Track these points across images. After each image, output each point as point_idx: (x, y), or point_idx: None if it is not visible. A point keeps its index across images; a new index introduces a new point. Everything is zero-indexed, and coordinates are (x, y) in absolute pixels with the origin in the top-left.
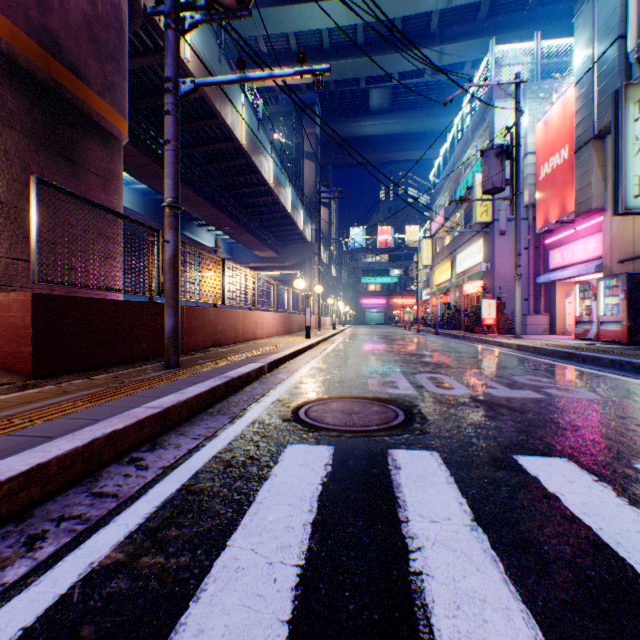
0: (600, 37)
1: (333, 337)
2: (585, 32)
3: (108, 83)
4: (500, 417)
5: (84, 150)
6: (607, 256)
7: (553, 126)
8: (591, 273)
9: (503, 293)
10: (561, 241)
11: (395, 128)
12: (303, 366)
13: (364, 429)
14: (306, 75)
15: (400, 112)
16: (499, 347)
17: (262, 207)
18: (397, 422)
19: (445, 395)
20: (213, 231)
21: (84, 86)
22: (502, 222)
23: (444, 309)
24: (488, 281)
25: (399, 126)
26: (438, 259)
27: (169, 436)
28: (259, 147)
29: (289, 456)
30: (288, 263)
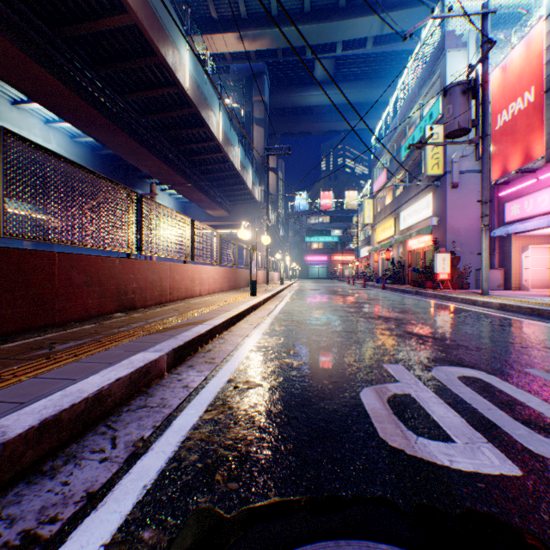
0: None
1: (281, 292)
2: None
3: None
4: None
5: None
6: None
7: (514, 70)
8: None
9: (455, 247)
10: (519, 192)
11: (338, 98)
12: (239, 345)
13: None
14: None
15: (342, 83)
16: (473, 306)
17: (212, 165)
18: None
19: None
20: (166, 190)
21: None
22: (455, 174)
23: (386, 264)
24: (439, 235)
25: (341, 96)
26: (380, 217)
27: None
28: (206, 98)
29: None
30: (239, 222)
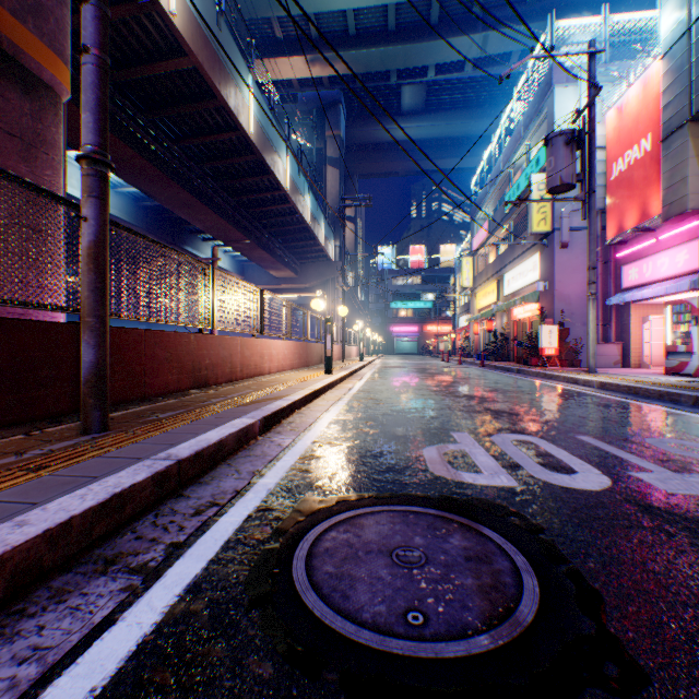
0: None
1: (360, 371)
2: None
3: (31, 2)
4: None
5: None
6: None
7: (630, 112)
8: (679, 292)
9: (565, 317)
10: (638, 254)
11: (430, 132)
12: (319, 418)
13: (460, 655)
14: None
15: (436, 113)
16: (574, 385)
17: (277, 217)
18: (532, 609)
19: (574, 491)
20: (221, 247)
21: None
22: (564, 232)
23: (488, 337)
24: (546, 303)
25: (435, 129)
26: (481, 279)
27: None
28: (271, 142)
29: None
30: (308, 284)
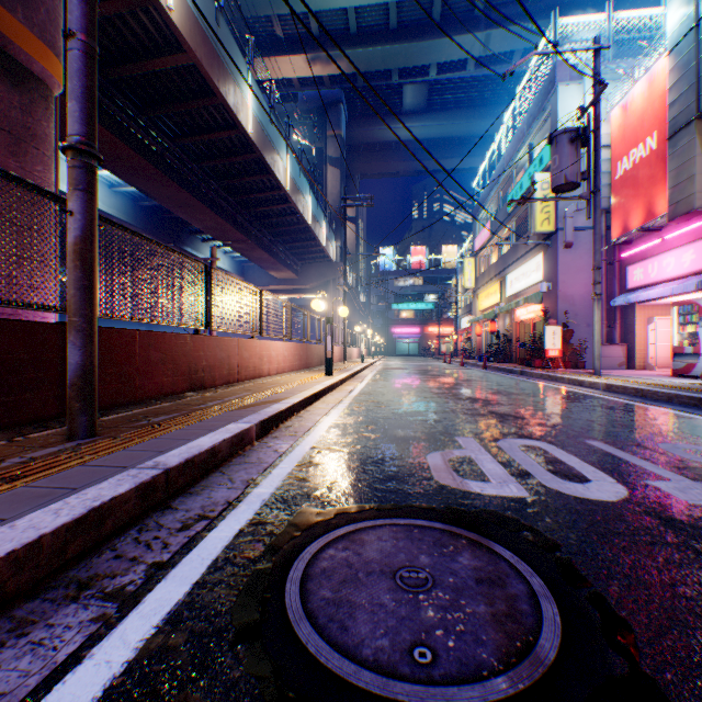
0: None
1: (361, 372)
2: None
3: None
4: None
5: None
6: None
7: (635, 110)
8: (686, 293)
9: (569, 318)
10: (643, 254)
11: (432, 131)
12: (318, 422)
13: None
14: None
15: (438, 113)
16: (579, 387)
17: (277, 217)
18: (554, 644)
19: (589, 502)
20: (221, 247)
21: None
22: (568, 232)
23: (490, 338)
24: (550, 304)
25: (436, 129)
26: (483, 280)
27: None
28: (271, 141)
29: None
30: (309, 285)
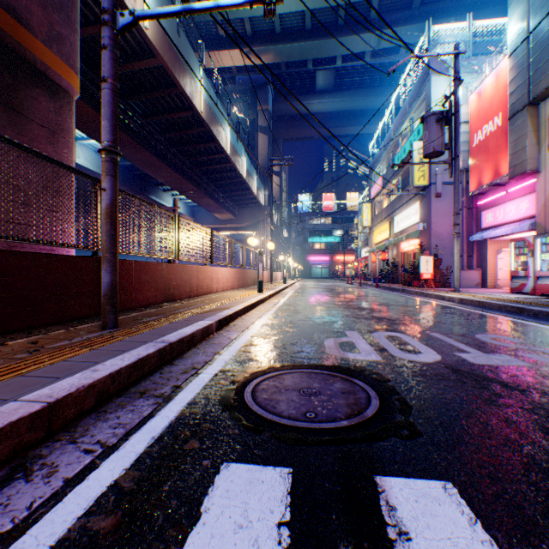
0: (535, 9)
1: (284, 290)
2: (520, 6)
3: (55, 33)
4: (501, 401)
5: (27, 99)
6: (541, 215)
7: (486, 96)
8: (523, 231)
9: (439, 250)
10: (493, 202)
11: (338, 106)
12: (254, 322)
13: (331, 427)
14: (256, 4)
15: (343, 92)
16: (441, 300)
17: (220, 173)
18: (372, 411)
19: (415, 362)
20: (177, 195)
21: (26, 32)
22: (438, 185)
23: (382, 265)
24: (425, 239)
25: (342, 104)
26: (377, 220)
27: (50, 447)
28: (217, 117)
29: (220, 498)
30: (244, 224)
